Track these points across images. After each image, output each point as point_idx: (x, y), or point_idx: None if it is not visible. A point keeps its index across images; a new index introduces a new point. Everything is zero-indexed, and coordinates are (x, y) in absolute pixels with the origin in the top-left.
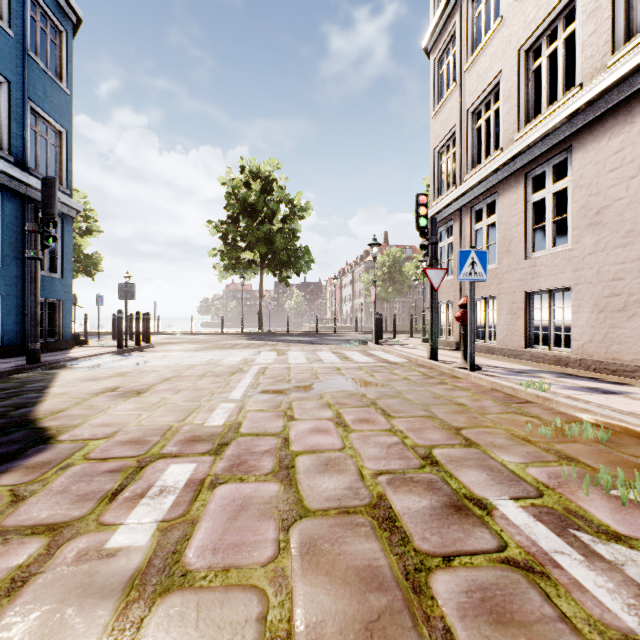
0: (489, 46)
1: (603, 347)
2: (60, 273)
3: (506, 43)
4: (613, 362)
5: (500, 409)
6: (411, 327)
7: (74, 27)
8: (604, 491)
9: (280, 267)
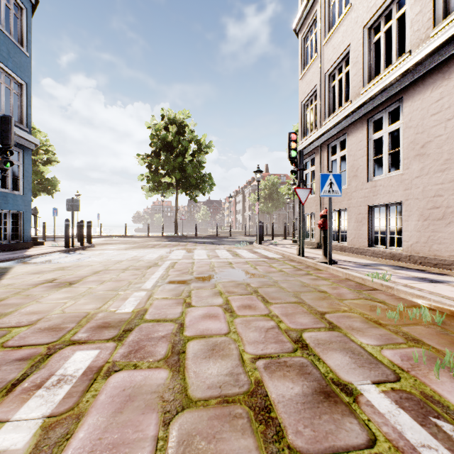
0: (341, 26)
1: (427, 246)
2: (21, 191)
3: (354, 23)
4: (434, 258)
5: (354, 295)
6: (285, 232)
7: (33, 6)
8: (451, 373)
9: (190, 188)
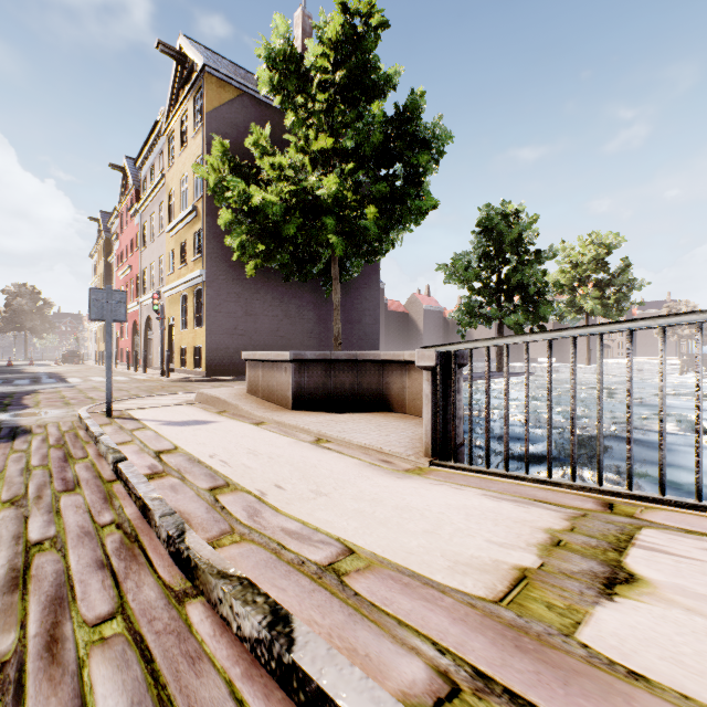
0: None
1: None
2: None
3: None
4: None
5: None
6: None
7: None
8: None
9: (38, 330)
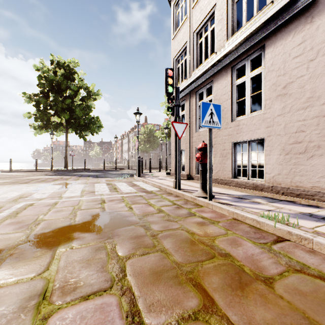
0: None
1: (289, 178)
2: None
3: None
4: (297, 188)
5: (273, 261)
6: (159, 166)
7: None
8: None
9: (80, 128)
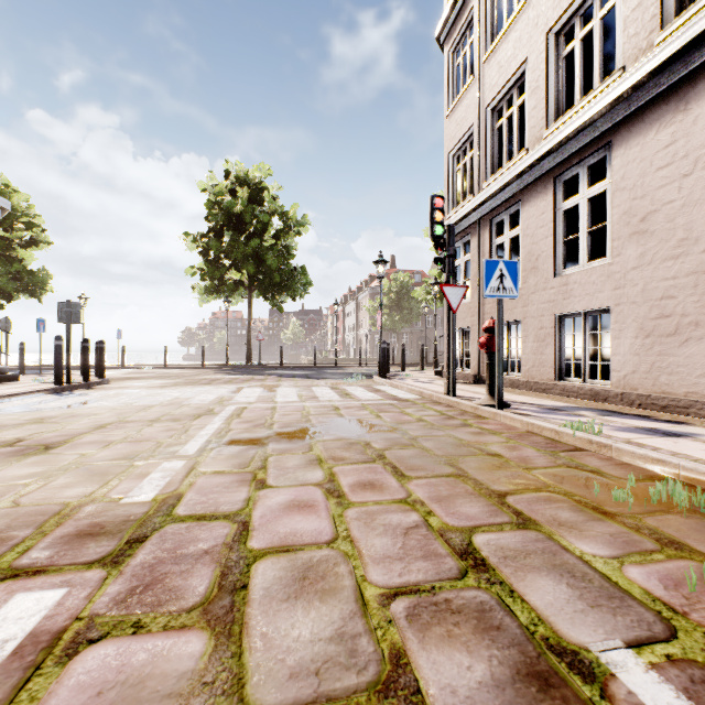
0: (512, 31)
1: (650, 378)
2: None
3: (533, 26)
4: (663, 396)
5: (547, 461)
6: (422, 359)
7: None
8: None
9: (272, 290)
